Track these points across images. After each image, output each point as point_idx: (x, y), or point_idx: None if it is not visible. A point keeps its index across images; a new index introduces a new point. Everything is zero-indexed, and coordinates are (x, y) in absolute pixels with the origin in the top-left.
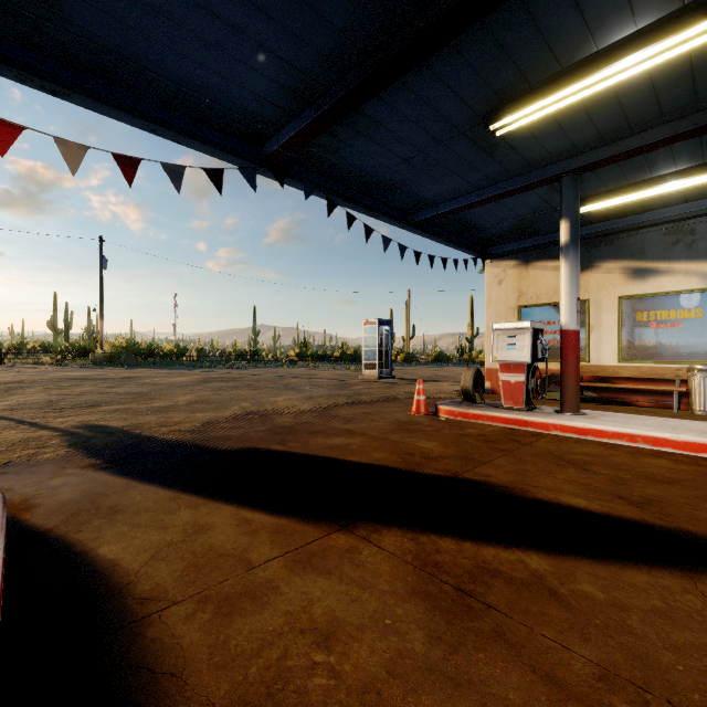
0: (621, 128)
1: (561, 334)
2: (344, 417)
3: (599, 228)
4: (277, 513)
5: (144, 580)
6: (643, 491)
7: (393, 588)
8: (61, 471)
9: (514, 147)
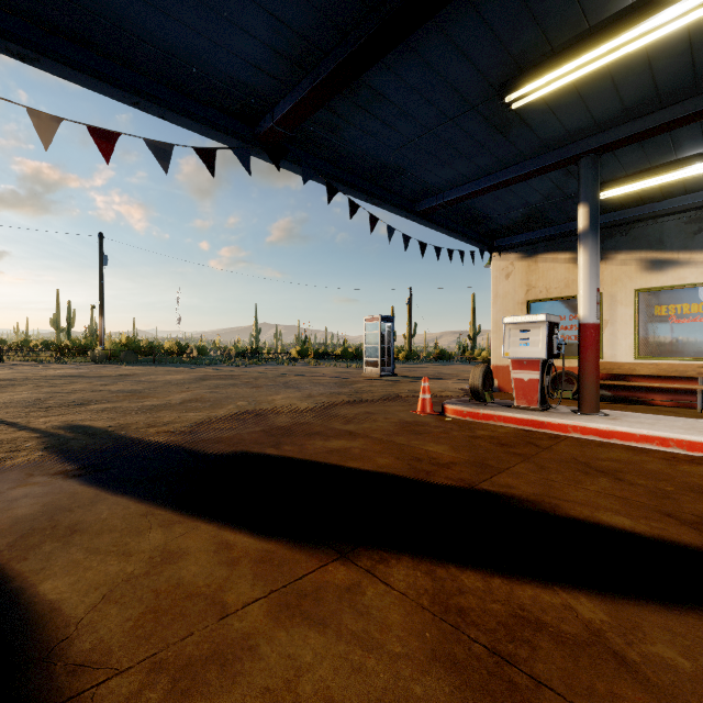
0: (649, 101)
1: (579, 328)
2: (344, 416)
3: (614, 217)
4: (265, 534)
5: (85, 634)
6: (693, 506)
7: (407, 649)
8: (27, 479)
9: (529, 124)
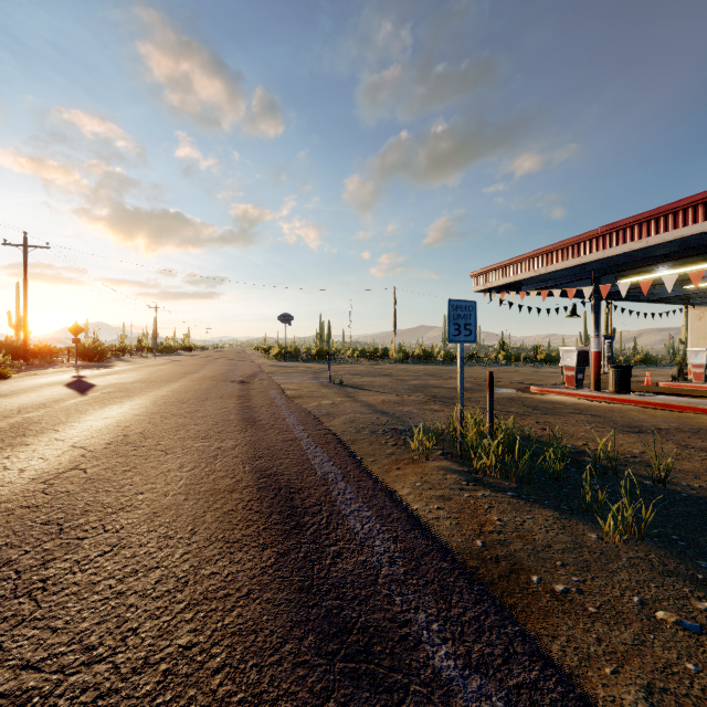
0: None
1: None
2: None
3: None
4: None
5: None
6: None
7: None
8: None
9: None
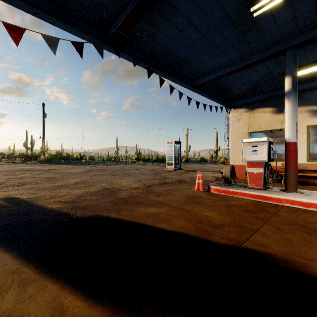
0: None
1: (286, 144)
2: (156, 192)
3: None
4: (93, 297)
5: None
6: None
7: None
8: None
9: (260, 30)
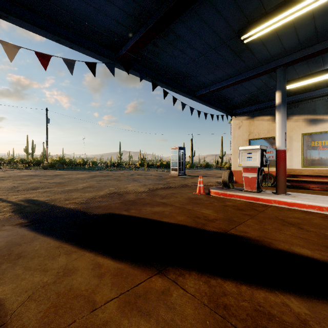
0: (312, 39)
1: (276, 152)
2: (161, 195)
3: (291, 98)
4: (119, 259)
5: (14, 321)
6: None
7: None
8: (1, 227)
9: (252, 51)
